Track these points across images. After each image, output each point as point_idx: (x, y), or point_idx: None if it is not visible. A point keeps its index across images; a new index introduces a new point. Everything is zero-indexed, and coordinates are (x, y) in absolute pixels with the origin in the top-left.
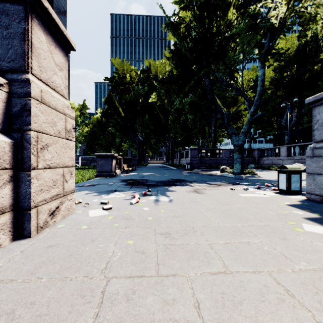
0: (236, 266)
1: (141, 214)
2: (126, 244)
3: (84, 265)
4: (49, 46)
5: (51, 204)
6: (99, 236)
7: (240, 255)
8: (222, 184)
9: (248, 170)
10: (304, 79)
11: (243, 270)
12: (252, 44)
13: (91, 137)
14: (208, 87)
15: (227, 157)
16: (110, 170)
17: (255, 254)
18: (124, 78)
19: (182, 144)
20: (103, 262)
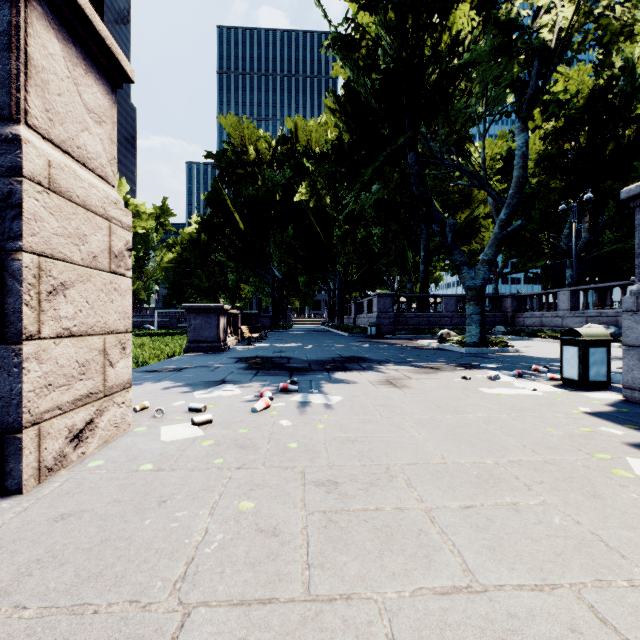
0: (494, 570)
1: (273, 435)
2: (238, 509)
3: (134, 568)
4: (71, 67)
5: (75, 415)
6: (177, 491)
7: (501, 539)
8: (444, 368)
9: (495, 339)
10: (605, 156)
11: (512, 583)
12: (503, 83)
13: (179, 271)
14: (414, 169)
15: (451, 311)
16: (215, 338)
17: (534, 537)
18: (245, 154)
19: (361, 285)
20: (180, 559)
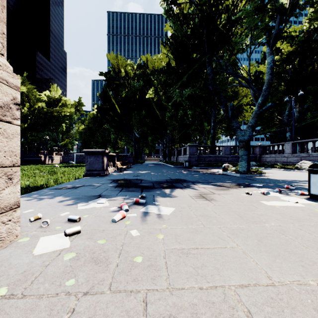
0: None
1: (124, 246)
2: None
3: None
4: None
5: None
6: None
7: None
8: (232, 186)
9: (255, 169)
10: (307, 73)
11: None
12: (259, 28)
13: (87, 134)
14: (210, 76)
15: (227, 154)
16: (101, 168)
17: None
18: (120, 73)
19: (180, 141)
20: None
